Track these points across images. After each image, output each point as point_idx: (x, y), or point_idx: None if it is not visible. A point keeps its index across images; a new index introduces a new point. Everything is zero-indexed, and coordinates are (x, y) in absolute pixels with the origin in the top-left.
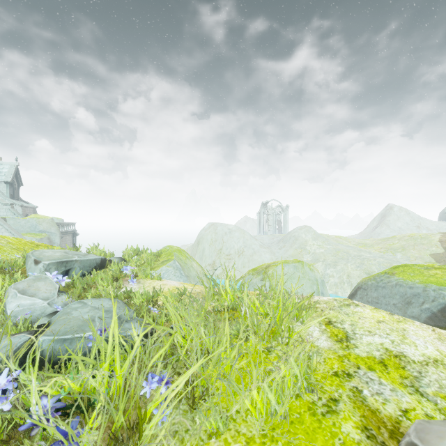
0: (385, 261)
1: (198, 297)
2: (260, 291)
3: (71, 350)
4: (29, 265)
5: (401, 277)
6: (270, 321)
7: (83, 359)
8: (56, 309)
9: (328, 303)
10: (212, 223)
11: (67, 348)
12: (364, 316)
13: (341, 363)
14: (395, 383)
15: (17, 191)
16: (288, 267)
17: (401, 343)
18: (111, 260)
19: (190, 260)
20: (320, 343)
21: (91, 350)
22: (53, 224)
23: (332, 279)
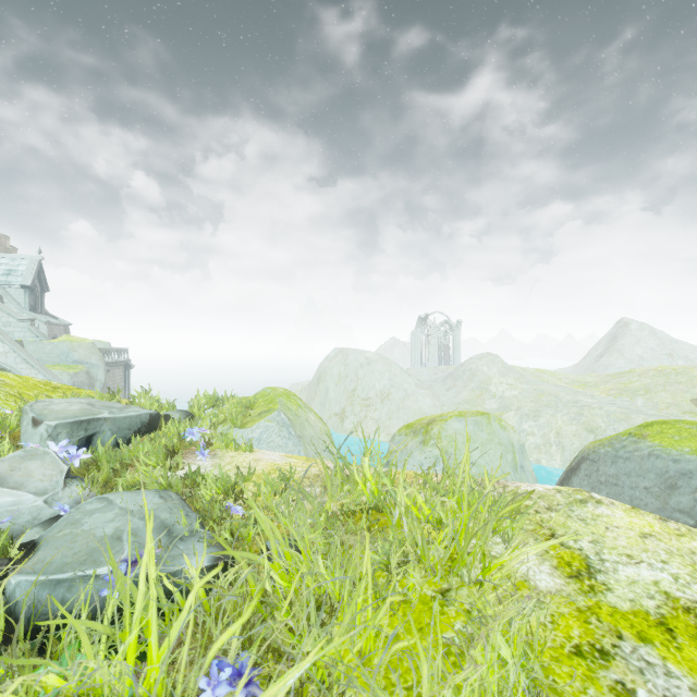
0: (618, 410)
1: (314, 492)
2: (425, 479)
3: (69, 603)
4: (24, 427)
5: (658, 441)
6: (445, 535)
7: (89, 626)
8: (60, 510)
9: (547, 498)
10: (340, 349)
11: (56, 603)
12: (615, 523)
13: (586, 626)
14: (696, 673)
15: (40, 301)
16: (464, 423)
17: (691, 581)
18: (168, 415)
19: (305, 410)
20: (540, 582)
21: (105, 605)
22: (94, 351)
23: (531, 439)
